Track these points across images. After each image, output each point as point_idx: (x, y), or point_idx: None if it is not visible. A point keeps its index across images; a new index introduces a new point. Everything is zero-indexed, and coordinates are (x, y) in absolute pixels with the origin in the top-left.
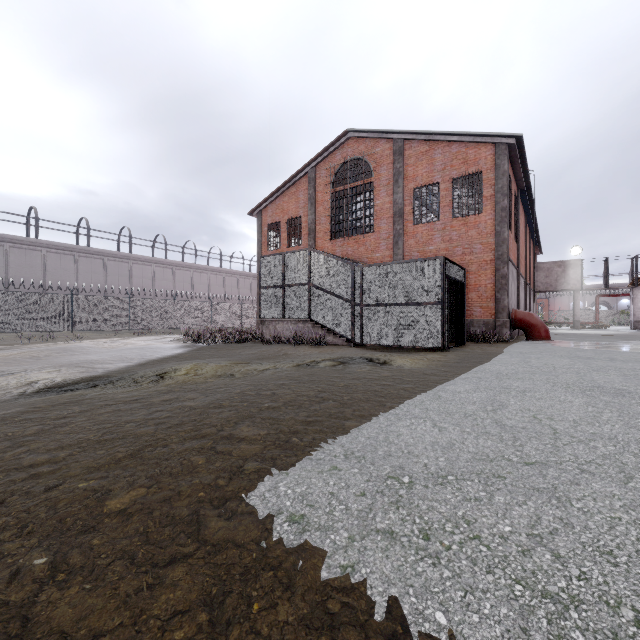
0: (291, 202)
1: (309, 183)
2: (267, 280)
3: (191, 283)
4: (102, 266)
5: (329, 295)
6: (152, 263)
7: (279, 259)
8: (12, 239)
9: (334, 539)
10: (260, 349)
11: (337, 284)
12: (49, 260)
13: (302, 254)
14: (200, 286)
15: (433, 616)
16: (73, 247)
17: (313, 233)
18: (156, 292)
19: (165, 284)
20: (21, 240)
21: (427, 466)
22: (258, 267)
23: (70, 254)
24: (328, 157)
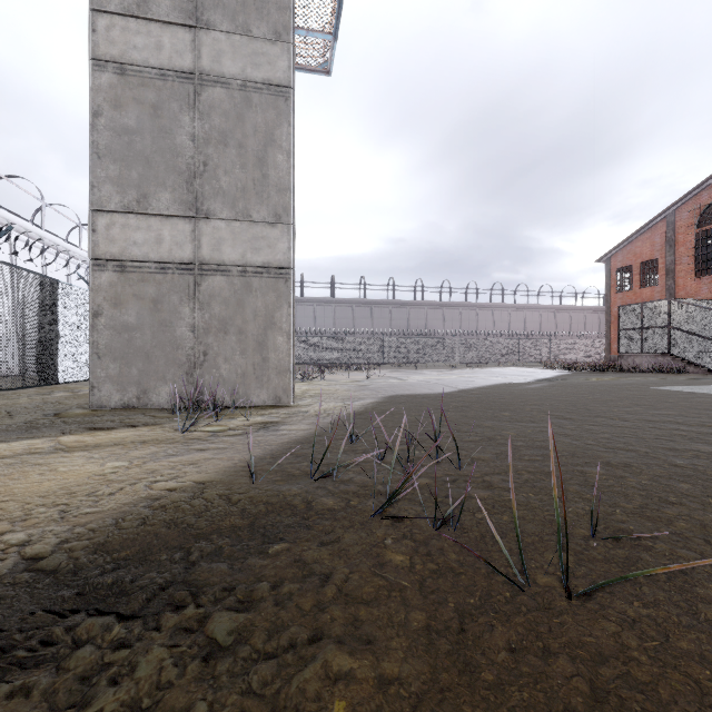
0: (645, 246)
1: (667, 227)
2: (625, 324)
3: (524, 322)
4: (458, 315)
5: (689, 335)
6: (492, 308)
7: (637, 308)
8: (411, 303)
9: (679, 389)
10: (624, 374)
11: (698, 326)
12: (428, 314)
13: (661, 303)
14: (532, 324)
15: (695, 391)
16: (441, 303)
17: (672, 273)
18: (495, 332)
19: (502, 325)
20: (415, 303)
21: (709, 387)
22: (606, 308)
23: (439, 308)
24: (691, 199)
